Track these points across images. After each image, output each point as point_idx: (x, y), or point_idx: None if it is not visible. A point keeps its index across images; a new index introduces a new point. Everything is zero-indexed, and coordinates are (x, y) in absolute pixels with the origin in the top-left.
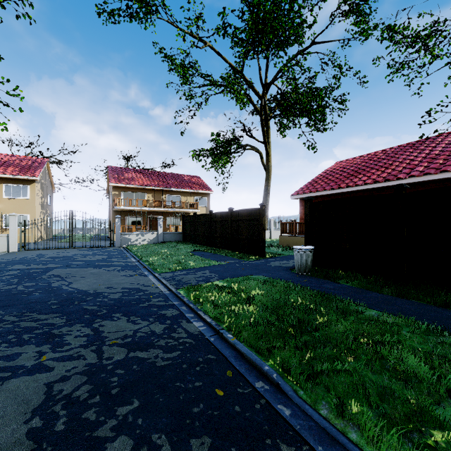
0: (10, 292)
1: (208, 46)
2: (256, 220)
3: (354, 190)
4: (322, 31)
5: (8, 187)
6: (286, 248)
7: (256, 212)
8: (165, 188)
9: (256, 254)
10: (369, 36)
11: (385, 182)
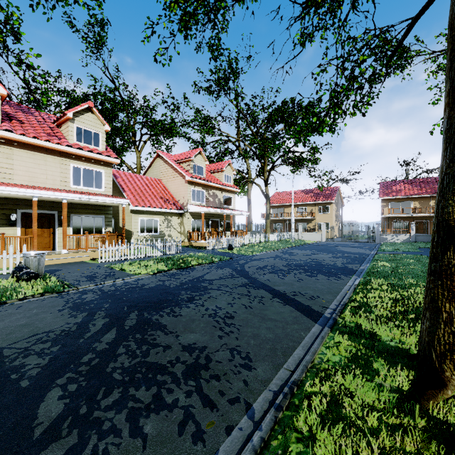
0: (326, 249)
1: None
2: None
3: None
4: None
5: (320, 208)
6: None
7: None
8: (433, 194)
9: None
10: None
11: None
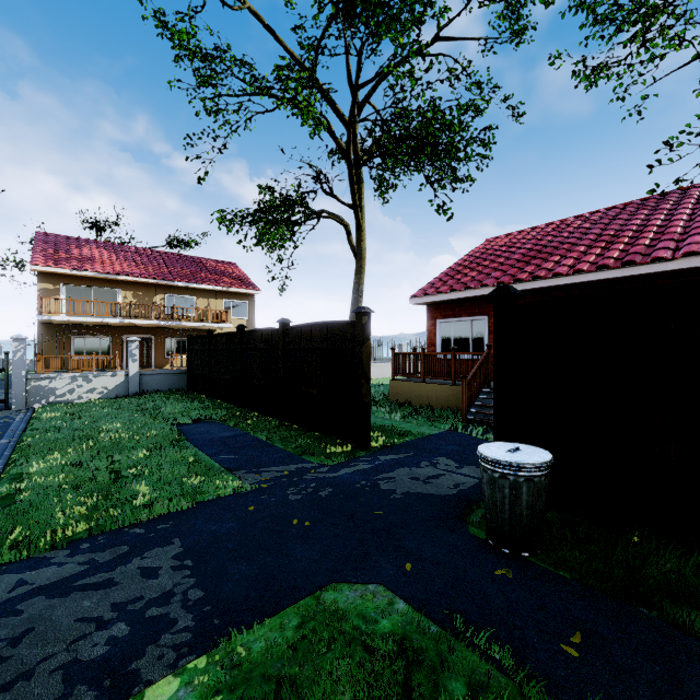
0: None
1: (249, 10)
2: (346, 352)
3: (547, 286)
4: (452, 18)
5: None
6: (407, 409)
7: (344, 331)
8: (163, 281)
9: (346, 438)
10: (549, 6)
11: (622, 269)
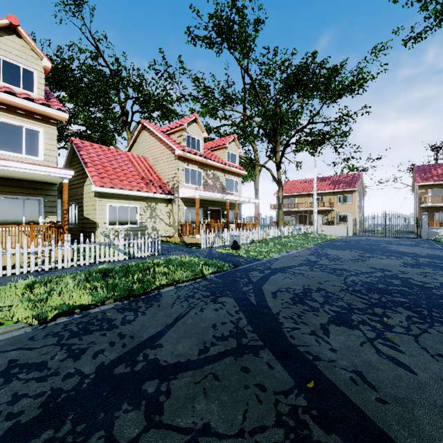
0: (370, 248)
1: None
2: None
3: None
4: None
5: (340, 197)
6: None
7: None
8: None
9: None
10: None
11: None
